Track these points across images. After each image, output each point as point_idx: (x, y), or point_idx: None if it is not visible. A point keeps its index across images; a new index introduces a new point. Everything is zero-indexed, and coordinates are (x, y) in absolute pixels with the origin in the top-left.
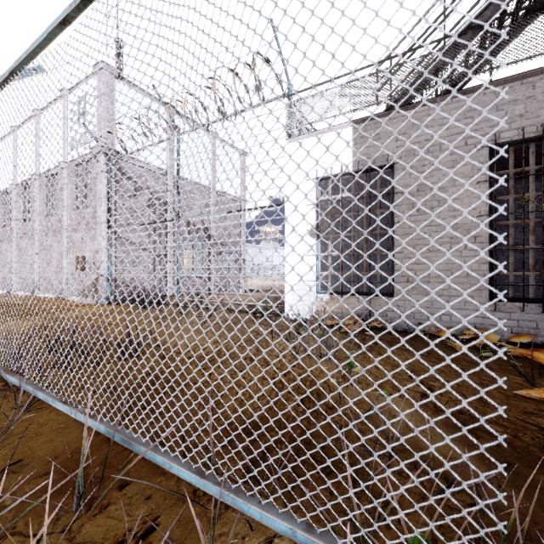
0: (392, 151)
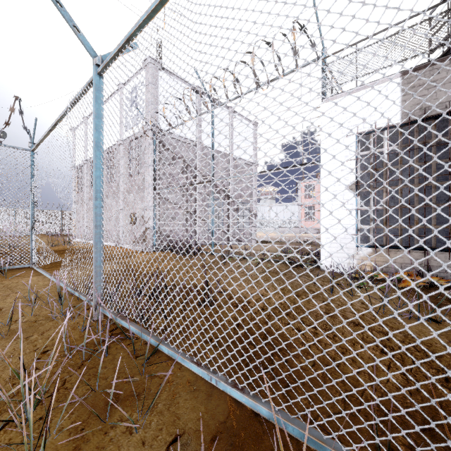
0: None
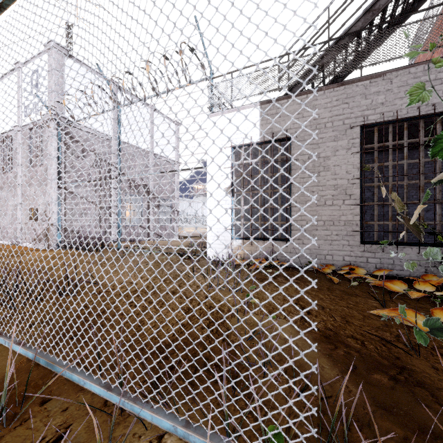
0: (289, 127)
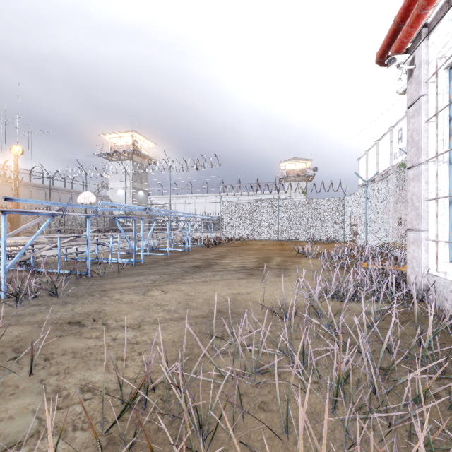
0: None
